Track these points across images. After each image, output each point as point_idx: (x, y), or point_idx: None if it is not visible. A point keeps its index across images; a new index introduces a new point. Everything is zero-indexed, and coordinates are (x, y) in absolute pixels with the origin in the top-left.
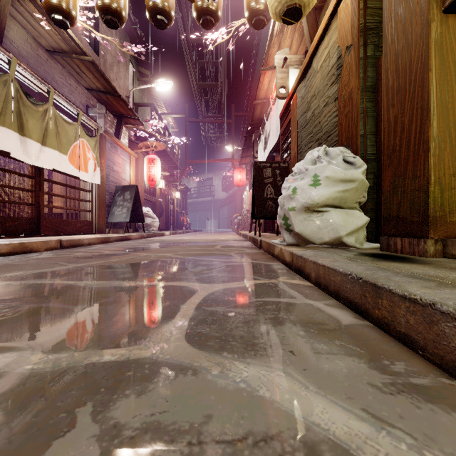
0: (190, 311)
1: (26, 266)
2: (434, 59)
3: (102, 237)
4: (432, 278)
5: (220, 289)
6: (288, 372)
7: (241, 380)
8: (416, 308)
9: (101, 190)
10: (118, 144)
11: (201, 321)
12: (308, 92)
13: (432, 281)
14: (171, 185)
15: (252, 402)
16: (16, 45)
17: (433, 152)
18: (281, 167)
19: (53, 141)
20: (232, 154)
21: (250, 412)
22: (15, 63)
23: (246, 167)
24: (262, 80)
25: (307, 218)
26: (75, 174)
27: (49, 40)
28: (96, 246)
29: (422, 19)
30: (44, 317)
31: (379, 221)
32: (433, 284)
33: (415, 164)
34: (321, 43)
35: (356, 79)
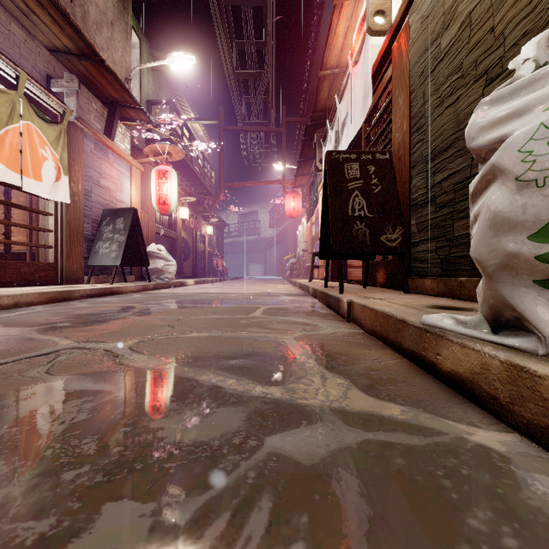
0: None
1: None
2: None
3: (54, 291)
4: None
5: None
6: None
7: None
8: None
9: (74, 214)
10: (109, 147)
11: None
12: None
13: None
14: (200, 217)
15: None
16: None
17: None
18: (377, 161)
19: None
20: (283, 175)
21: None
22: None
23: (303, 191)
24: (335, 25)
25: None
26: (9, 181)
27: None
28: (27, 309)
29: None
30: None
31: None
32: None
33: None
34: None
35: None
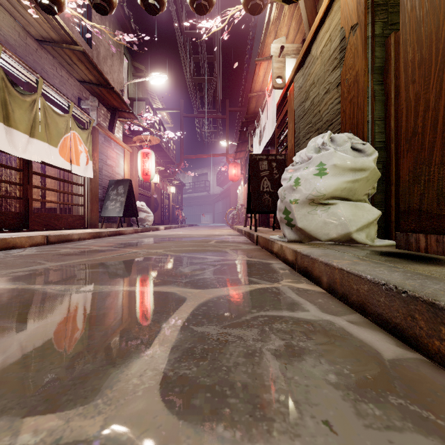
0: (173, 334)
1: None
2: None
3: (94, 232)
4: None
5: (214, 297)
6: None
7: None
8: None
9: (94, 184)
10: (112, 138)
11: (187, 353)
12: (307, 80)
13: None
14: (166, 180)
15: None
16: (2, 33)
17: None
18: (277, 160)
19: (42, 133)
20: (227, 149)
21: None
22: None
23: (241, 162)
24: (258, 71)
25: (311, 211)
26: (65, 168)
27: (38, 29)
28: (86, 241)
29: None
30: None
31: (389, 215)
32: None
33: (444, 148)
34: (321, 27)
35: (363, 60)
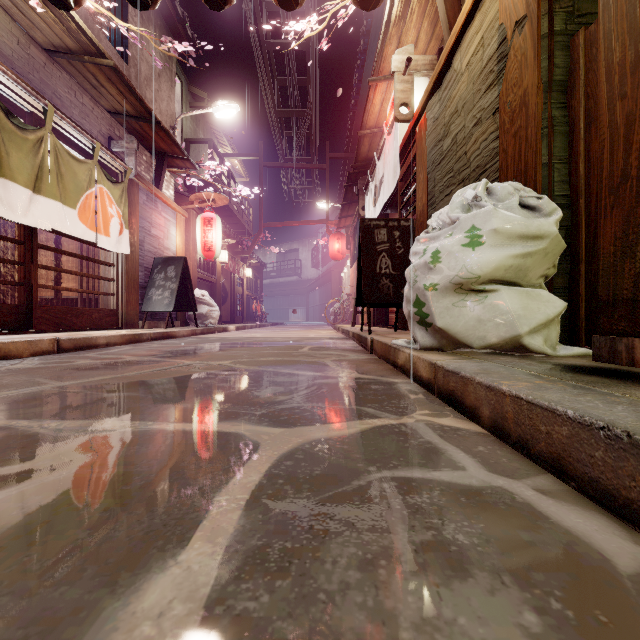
0: (232, 517)
1: None
2: None
3: (130, 334)
4: None
5: (305, 443)
6: None
7: None
8: None
9: (131, 264)
10: (158, 197)
11: (253, 560)
12: (446, 108)
13: None
14: (238, 258)
15: None
16: None
17: None
18: (401, 227)
19: (53, 187)
20: (327, 214)
21: None
22: None
23: (347, 232)
24: (372, 97)
25: (458, 303)
26: (88, 239)
27: (47, 34)
28: (118, 347)
29: None
30: None
31: (575, 308)
32: None
33: None
34: (469, 27)
35: (535, 71)
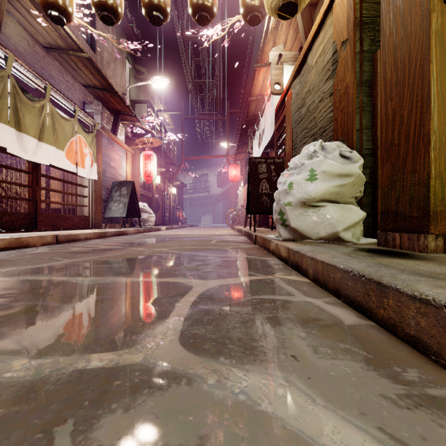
0: (185, 310)
1: (21, 261)
2: (435, 50)
3: (99, 232)
4: (440, 276)
5: (216, 286)
6: (292, 381)
7: (240, 391)
8: (428, 309)
9: (98, 186)
10: (115, 141)
11: (197, 321)
12: (303, 88)
13: (442, 280)
14: (167, 181)
15: (253, 418)
16: (12, 42)
17: (434, 146)
18: (275, 163)
19: (50, 137)
20: (227, 151)
21: (251, 432)
22: (11, 59)
23: (241, 163)
24: (257, 76)
25: (303, 213)
26: (72, 170)
27: (46, 37)
28: (92, 241)
29: (422, 10)
30: (32, 316)
31: (375, 216)
32: (444, 283)
33: (415, 158)
34: (316, 39)
35: (352, 74)
